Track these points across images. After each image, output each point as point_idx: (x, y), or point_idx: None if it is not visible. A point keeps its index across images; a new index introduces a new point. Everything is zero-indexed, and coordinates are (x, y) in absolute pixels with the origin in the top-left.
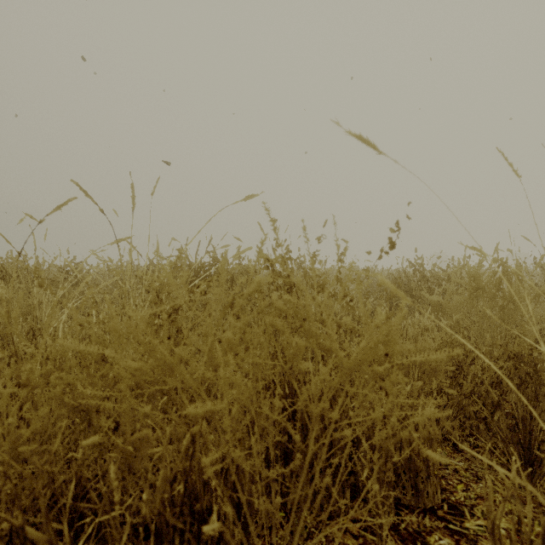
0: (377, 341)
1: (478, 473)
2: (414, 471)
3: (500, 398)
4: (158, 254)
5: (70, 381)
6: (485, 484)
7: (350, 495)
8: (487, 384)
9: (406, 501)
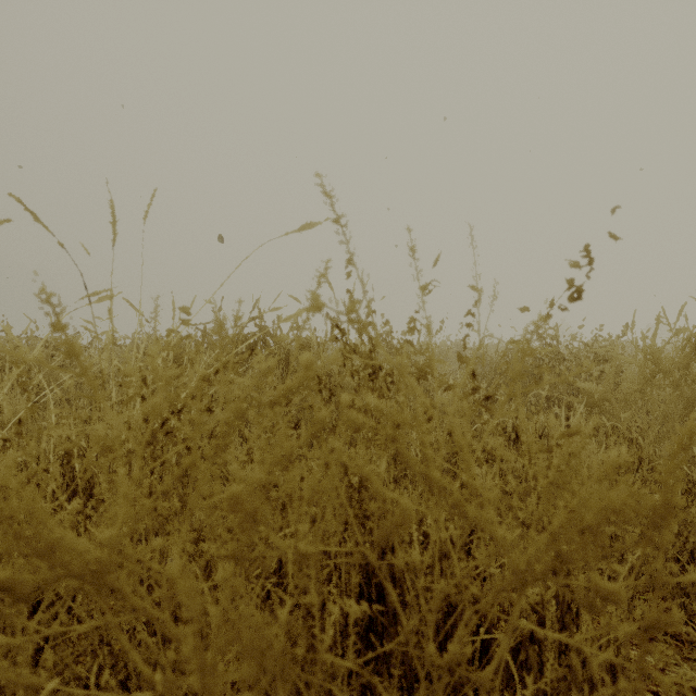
0: (606, 521)
1: (682, 677)
2: (590, 693)
3: None
4: (47, 298)
5: None
6: None
7: None
8: None
9: None
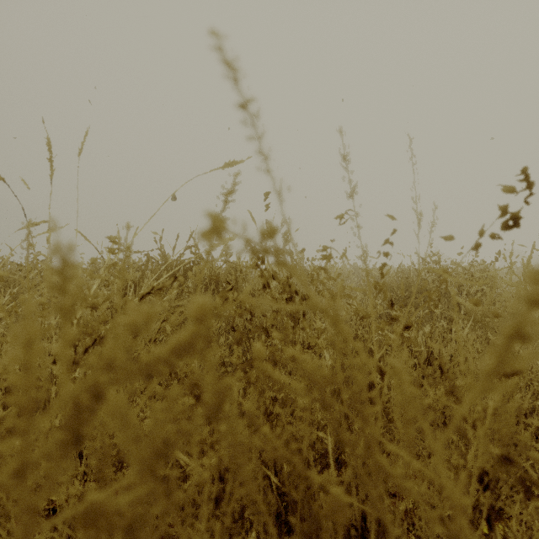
0: None
1: None
2: None
3: None
4: None
5: None
6: None
7: None
8: None
9: None
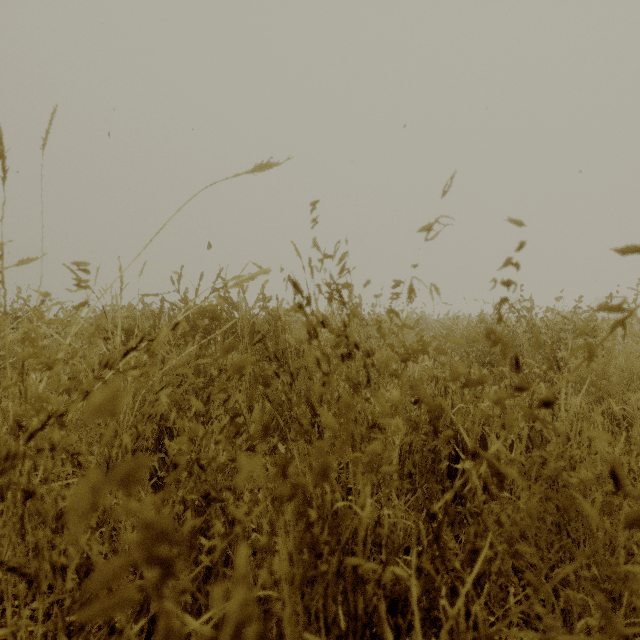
0: None
1: None
2: None
3: None
4: None
5: None
6: None
7: None
8: None
9: None
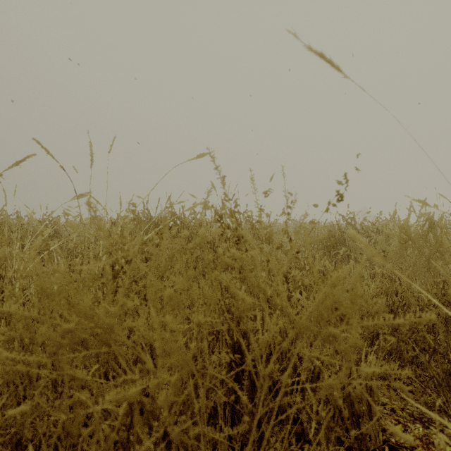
0: (333, 301)
1: (414, 412)
2: (356, 415)
3: (436, 343)
4: (90, 204)
5: (12, 336)
6: (422, 424)
7: (295, 436)
8: (424, 331)
9: (349, 444)
